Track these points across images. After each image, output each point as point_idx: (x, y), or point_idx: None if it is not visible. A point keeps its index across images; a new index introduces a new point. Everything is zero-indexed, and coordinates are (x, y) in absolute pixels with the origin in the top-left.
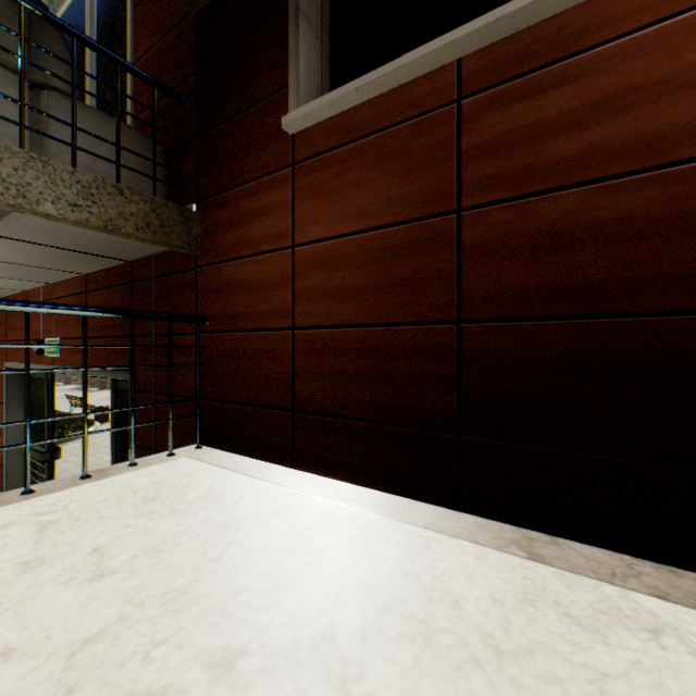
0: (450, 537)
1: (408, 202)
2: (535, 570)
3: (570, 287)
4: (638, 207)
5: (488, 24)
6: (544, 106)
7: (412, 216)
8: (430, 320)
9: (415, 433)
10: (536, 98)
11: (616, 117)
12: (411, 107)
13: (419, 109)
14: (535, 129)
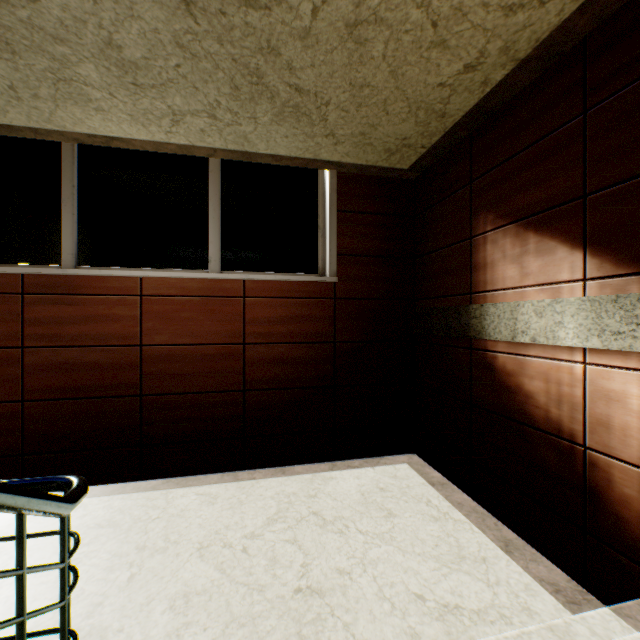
0: None
1: None
2: None
3: (76, 386)
4: (100, 358)
5: (36, 272)
6: (65, 310)
7: None
8: (6, 400)
9: None
10: (62, 306)
11: (92, 324)
12: None
13: None
14: (62, 319)
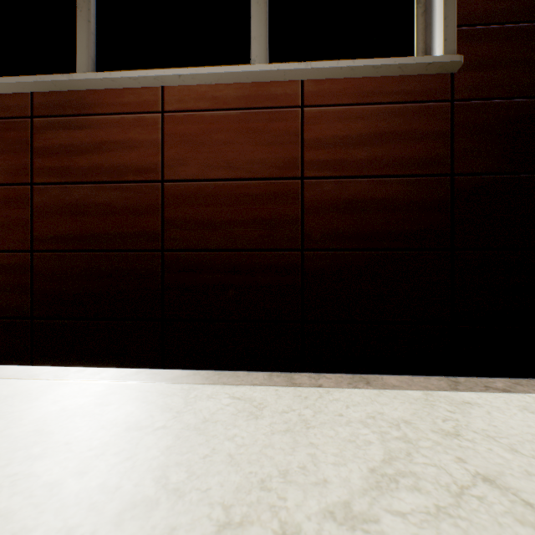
0: (4, 379)
1: (2, 172)
2: (41, 383)
3: (87, 235)
4: (113, 199)
5: (39, 82)
6: (76, 136)
7: (5, 182)
8: (16, 249)
9: (7, 322)
10: (72, 131)
11: (105, 153)
12: (4, 111)
13: (9, 114)
14: (72, 148)
